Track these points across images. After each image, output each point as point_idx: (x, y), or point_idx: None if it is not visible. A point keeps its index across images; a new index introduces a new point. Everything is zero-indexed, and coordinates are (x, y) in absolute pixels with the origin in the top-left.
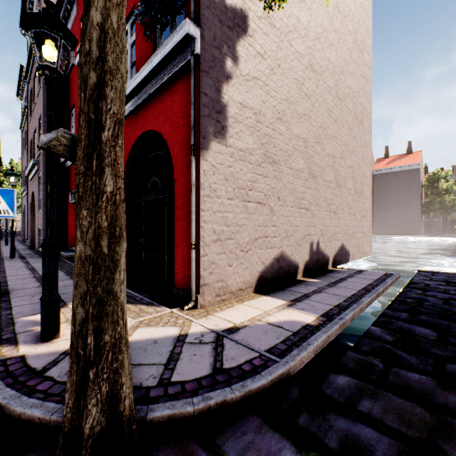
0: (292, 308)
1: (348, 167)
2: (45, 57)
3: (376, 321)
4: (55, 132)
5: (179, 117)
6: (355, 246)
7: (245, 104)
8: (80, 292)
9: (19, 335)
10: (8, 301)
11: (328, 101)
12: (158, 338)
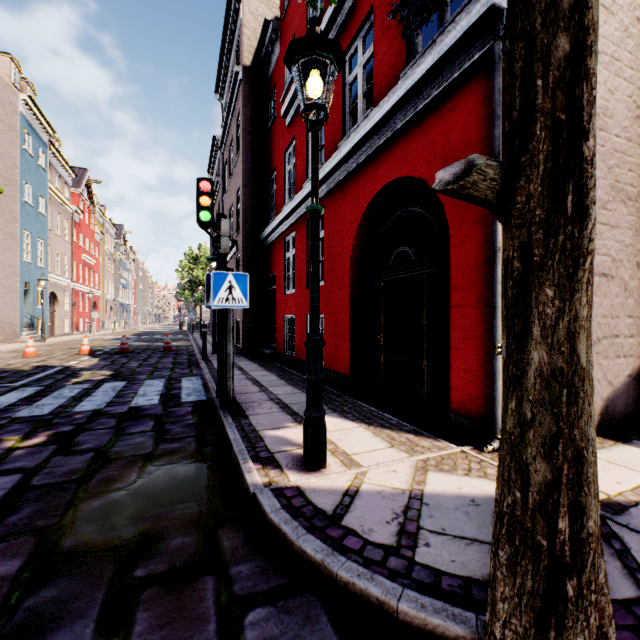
0: None
1: None
2: (314, 92)
3: None
4: (461, 162)
5: (460, 147)
6: None
7: None
8: (539, 434)
9: (277, 456)
10: (239, 407)
11: None
12: (473, 495)
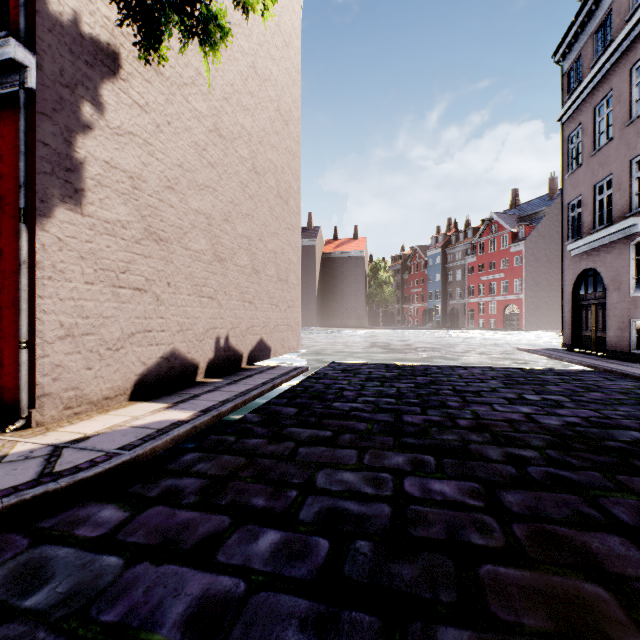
0: (171, 410)
1: (269, 251)
2: None
3: (255, 409)
4: None
5: None
6: (279, 341)
7: (115, 164)
8: None
9: None
10: None
11: (241, 174)
12: None
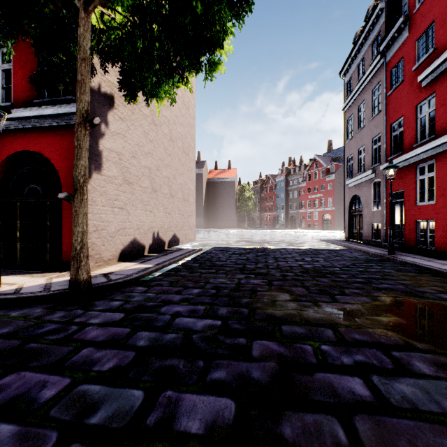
0: (141, 264)
1: (178, 184)
2: None
3: (179, 265)
4: (64, 193)
5: (67, 153)
6: (184, 235)
7: (113, 149)
8: (78, 241)
9: None
10: None
11: (165, 143)
12: None
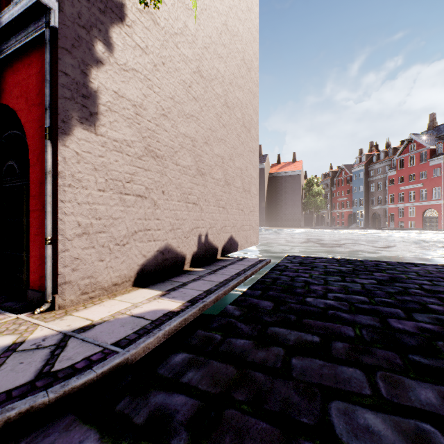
0: (164, 298)
1: (236, 168)
2: None
3: (235, 300)
4: None
5: (35, 94)
6: (244, 237)
7: (122, 94)
8: None
9: None
10: None
11: (217, 107)
12: None
